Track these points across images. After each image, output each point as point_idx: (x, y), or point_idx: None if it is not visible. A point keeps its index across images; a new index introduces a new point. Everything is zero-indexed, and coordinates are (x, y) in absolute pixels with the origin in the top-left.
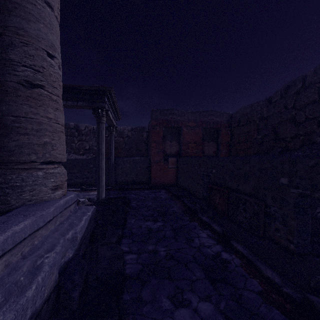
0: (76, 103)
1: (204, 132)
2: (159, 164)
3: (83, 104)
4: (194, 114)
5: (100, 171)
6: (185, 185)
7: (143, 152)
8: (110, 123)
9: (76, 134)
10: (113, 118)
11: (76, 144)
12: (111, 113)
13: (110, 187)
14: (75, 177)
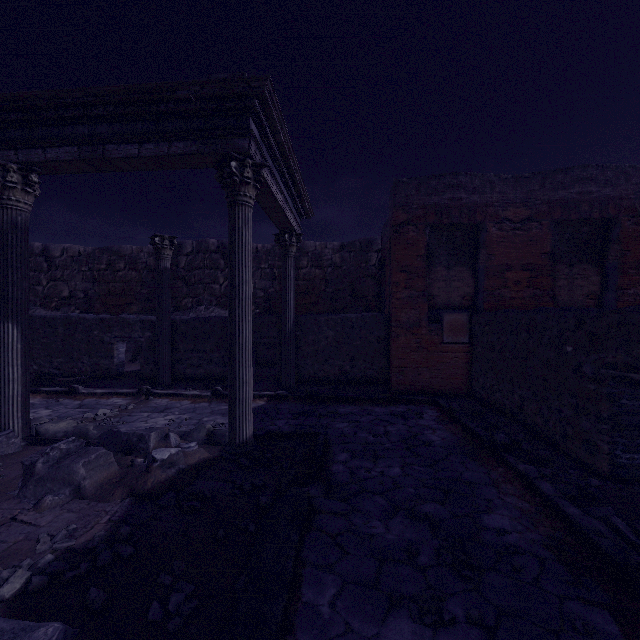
0: (167, 148)
1: (555, 235)
2: (416, 331)
3: (186, 147)
4: (523, 183)
5: (236, 354)
6: (507, 402)
7: (370, 300)
8: (281, 223)
9: (221, 264)
10: (288, 205)
11: (221, 286)
12: (279, 185)
13: (283, 391)
14: (206, 360)
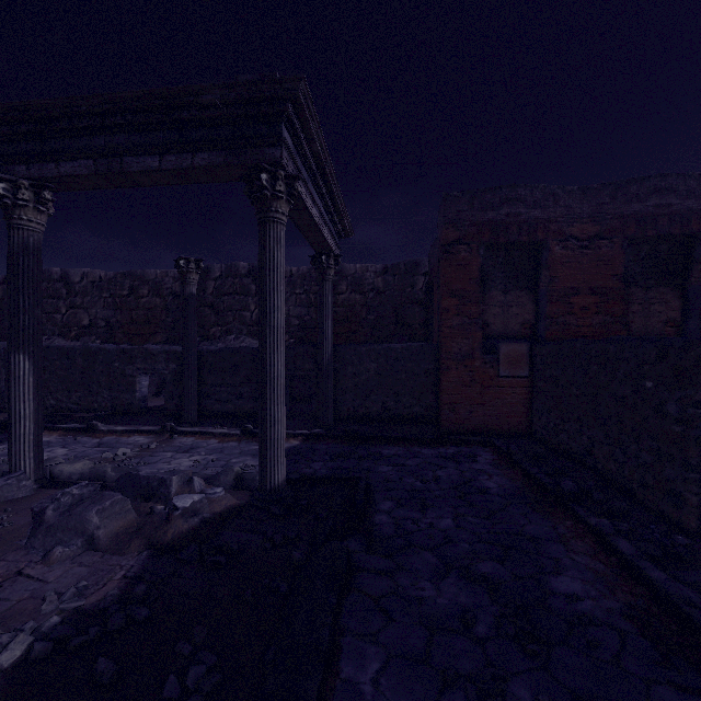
0: (191, 160)
1: (629, 254)
2: (468, 363)
3: (212, 159)
4: (591, 196)
5: (267, 389)
6: (574, 444)
7: (416, 329)
8: (317, 243)
9: (252, 289)
10: (325, 223)
11: (252, 313)
12: (315, 201)
13: (320, 429)
14: (236, 395)
